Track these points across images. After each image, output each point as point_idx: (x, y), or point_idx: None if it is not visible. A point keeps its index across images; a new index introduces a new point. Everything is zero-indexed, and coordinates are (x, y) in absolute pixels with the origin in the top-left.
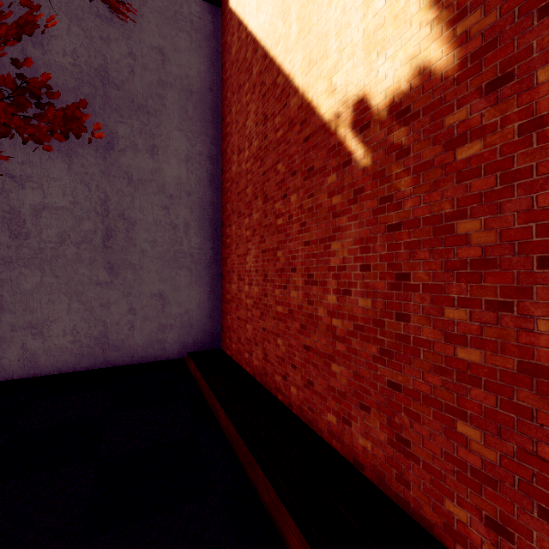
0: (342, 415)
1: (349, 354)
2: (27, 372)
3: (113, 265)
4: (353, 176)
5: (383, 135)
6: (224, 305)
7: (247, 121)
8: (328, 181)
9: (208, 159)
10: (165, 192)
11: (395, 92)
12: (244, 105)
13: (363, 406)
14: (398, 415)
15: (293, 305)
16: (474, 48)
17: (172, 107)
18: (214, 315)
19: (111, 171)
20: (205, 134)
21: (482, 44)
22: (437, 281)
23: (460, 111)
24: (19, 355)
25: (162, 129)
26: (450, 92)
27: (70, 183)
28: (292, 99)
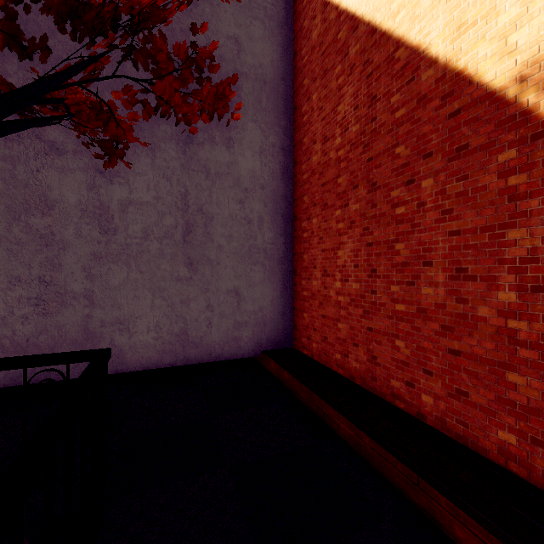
0: (531, 435)
1: None
2: (114, 368)
3: (192, 261)
4: None
5: None
6: (298, 303)
7: (339, 106)
8: (500, 159)
9: (280, 151)
10: (241, 186)
11: None
12: (334, 89)
13: None
14: None
15: (427, 304)
16: None
17: (247, 98)
18: (286, 312)
19: (191, 164)
20: (278, 125)
21: None
22: None
23: None
24: None
25: (237, 121)
26: None
27: (153, 177)
28: (424, 73)
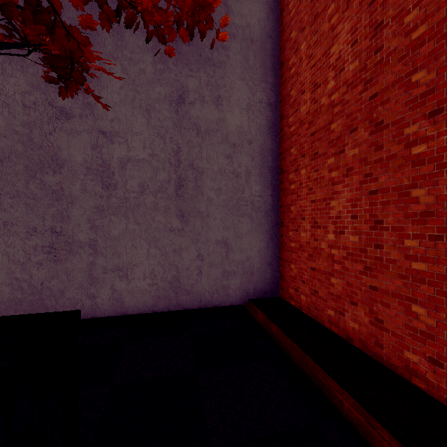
0: None
1: None
2: (115, 311)
3: (184, 213)
4: None
5: None
6: (285, 253)
7: (332, 47)
8: None
9: (267, 107)
10: (229, 141)
11: None
12: (326, 31)
13: None
14: None
15: None
16: None
17: (235, 57)
18: (272, 262)
19: (182, 123)
20: (264, 81)
21: None
22: None
23: None
24: (109, 295)
25: (226, 80)
26: None
27: (149, 136)
28: None
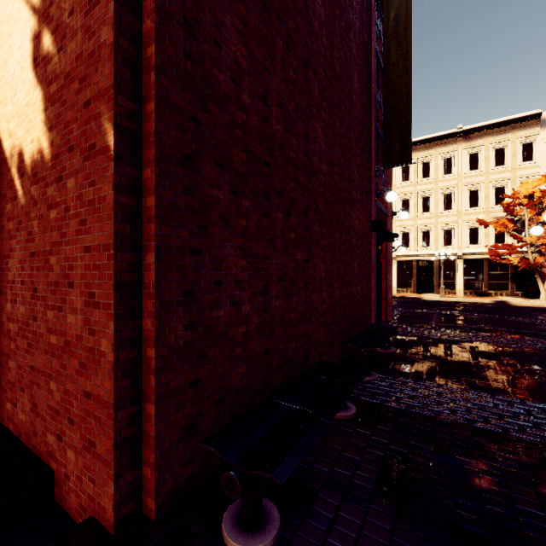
0: (14, 401)
1: (16, 350)
2: None
3: None
4: (18, 209)
5: (29, 186)
6: None
7: None
8: (8, 208)
9: None
10: None
11: (33, 158)
12: None
13: (22, 388)
14: (34, 388)
15: None
16: (55, 153)
17: None
18: None
19: None
20: None
21: (56, 152)
22: (45, 294)
23: (51, 188)
24: None
25: None
26: (49, 173)
27: None
28: None
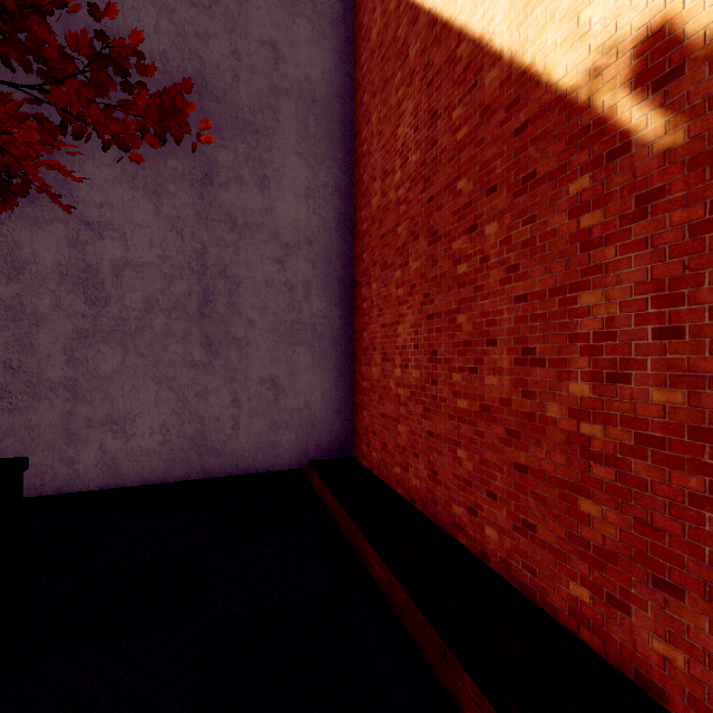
0: (606, 591)
1: (624, 487)
2: (106, 482)
3: (212, 340)
4: (636, 171)
5: None
6: (358, 397)
7: (399, 128)
8: (572, 190)
9: (335, 193)
10: (279, 240)
11: None
12: (394, 105)
13: (662, 583)
14: None
15: (491, 399)
16: None
17: (288, 123)
18: (343, 410)
19: (210, 212)
20: (331, 158)
21: None
22: None
23: None
24: (96, 459)
25: (275, 154)
26: None
27: (159, 230)
28: (487, 74)
